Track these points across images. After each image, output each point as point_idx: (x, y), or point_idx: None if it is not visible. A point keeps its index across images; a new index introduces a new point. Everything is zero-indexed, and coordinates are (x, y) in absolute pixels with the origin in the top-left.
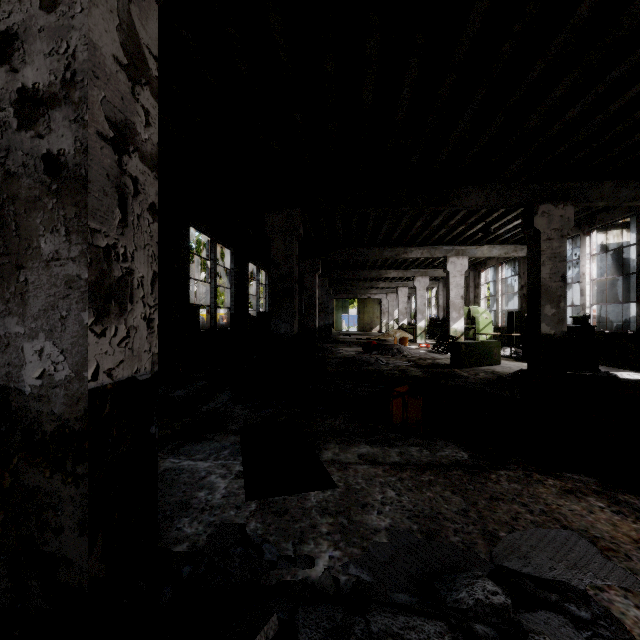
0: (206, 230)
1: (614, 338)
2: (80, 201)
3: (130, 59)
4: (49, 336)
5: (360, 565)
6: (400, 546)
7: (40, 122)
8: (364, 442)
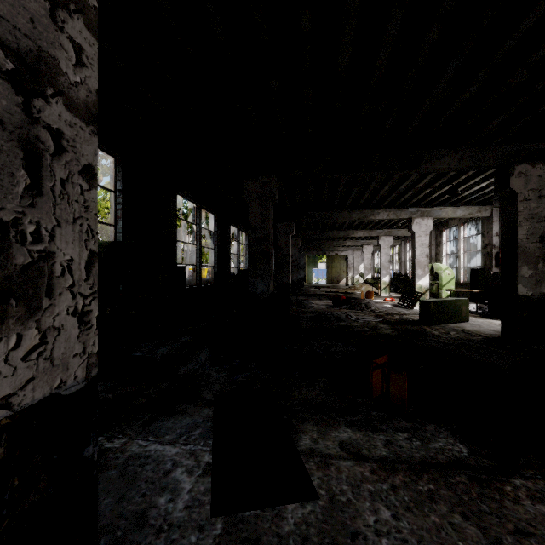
0: (192, 198)
1: None
2: None
3: None
4: None
5: None
6: None
7: None
8: (344, 423)
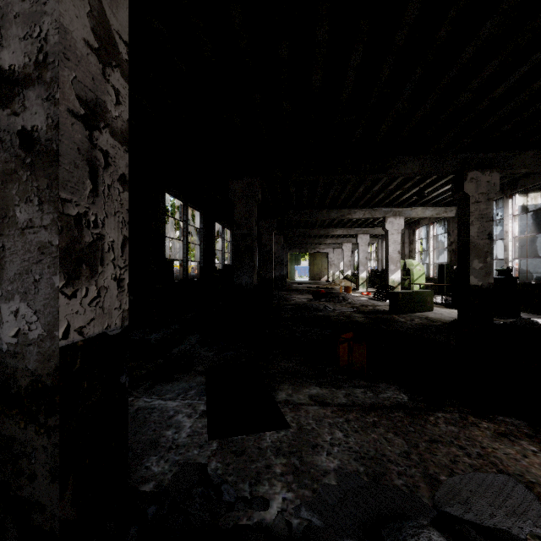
0: (179, 195)
1: (534, 288)
2: (51, 173)
3: (101, 43)
4: (24, 298)
5: (311, 508)
6: (348, 489)
7: (16, 101)
8: (314, 383)
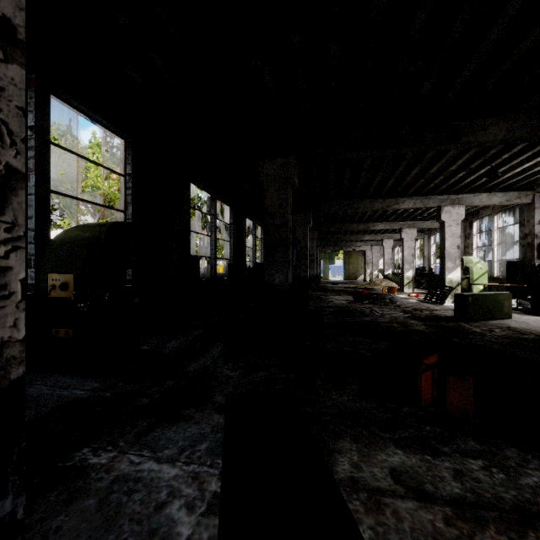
0: (206, 187)
1: None
2: None
3: None
4: None
5: None
6: None
7: None
8: (391, 441)
